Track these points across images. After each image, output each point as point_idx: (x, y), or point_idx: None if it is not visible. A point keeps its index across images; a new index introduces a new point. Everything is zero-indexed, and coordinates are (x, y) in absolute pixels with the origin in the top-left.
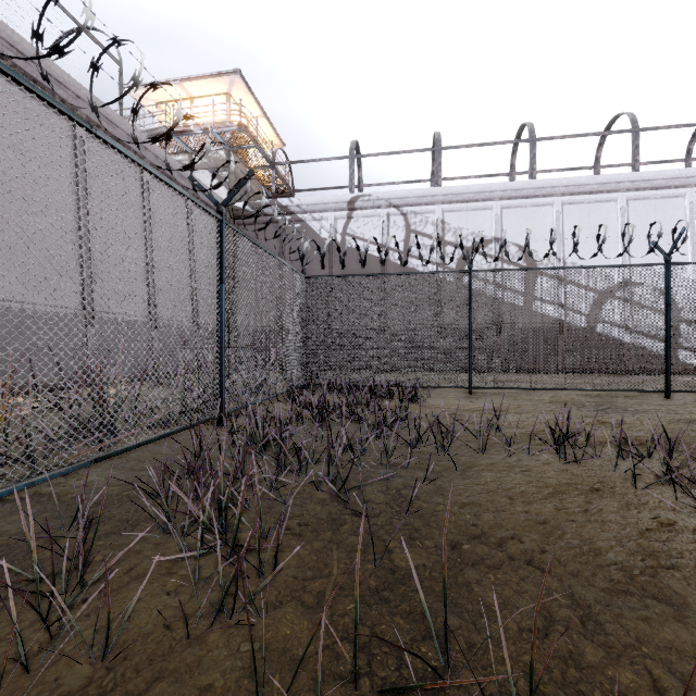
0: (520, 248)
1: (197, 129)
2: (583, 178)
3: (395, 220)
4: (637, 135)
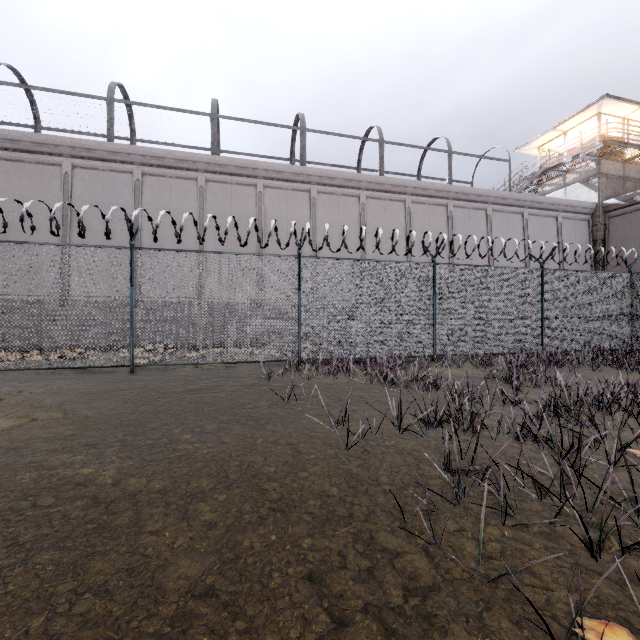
0: None
1: (566, 160)
2: None
3: None
4: None
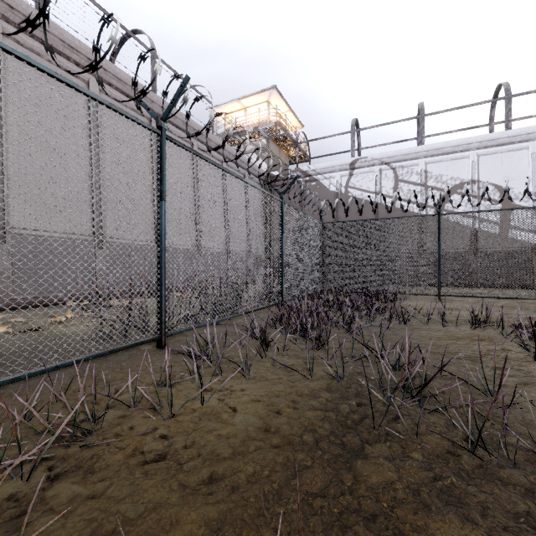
0: (496, 187)
1: (249, 129)
2: None
3: (386, 173)
4: None
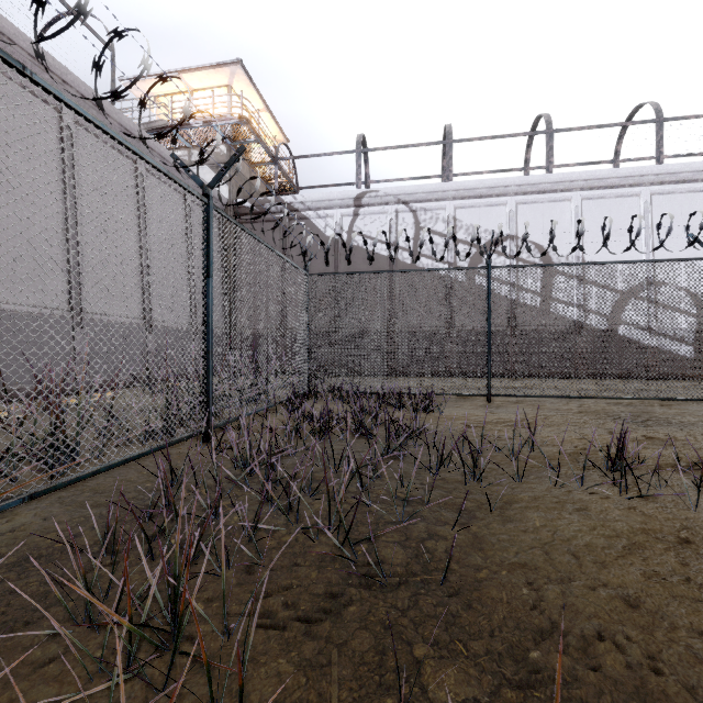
0: (536, 246)
1: (196, 123)
2: (604, 172)
3: (404, 217)
4: (662, 125)
